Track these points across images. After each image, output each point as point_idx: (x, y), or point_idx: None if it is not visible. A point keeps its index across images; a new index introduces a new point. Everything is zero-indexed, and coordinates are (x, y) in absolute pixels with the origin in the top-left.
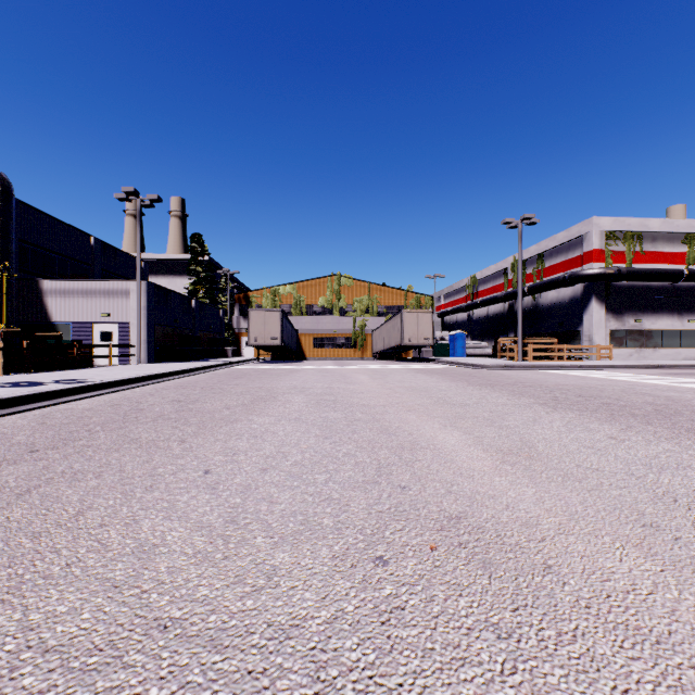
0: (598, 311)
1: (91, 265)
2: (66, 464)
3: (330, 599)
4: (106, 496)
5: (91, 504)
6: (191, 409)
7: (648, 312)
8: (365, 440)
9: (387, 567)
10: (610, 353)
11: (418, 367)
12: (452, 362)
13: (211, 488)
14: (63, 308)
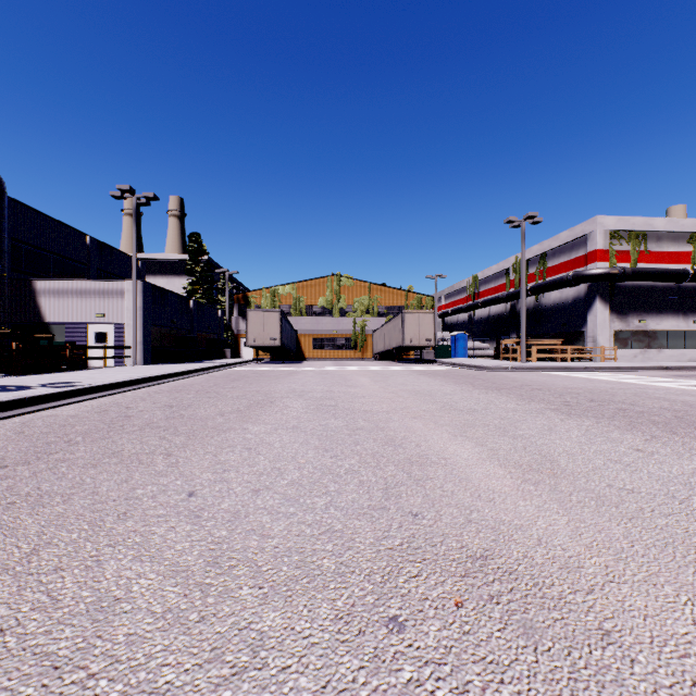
0: (603, 311)
1: (87, 265)
2: (34, 483)
3: (333, 690)
4: (71, 527)
5: (51, 538)
6: (183, 416)
7: (653, 312)
8: (369, 453)
9: (403, 634)
10: (615, 354)
11: (420, 369)
12: (454, 363)
13: (193, 515)
14: (57, 309)
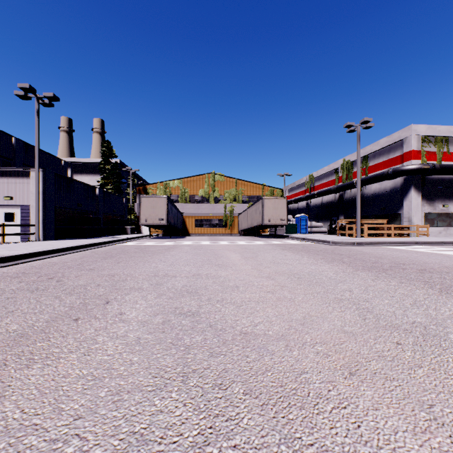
0: (416, 198)
1: (13, 160)
2: None
3: None
4: None
5: None
6: None
7: None
8: None
9: None
10: (427, 231)
11: (279, 243)
12: (304, 238)
13: None
14: None
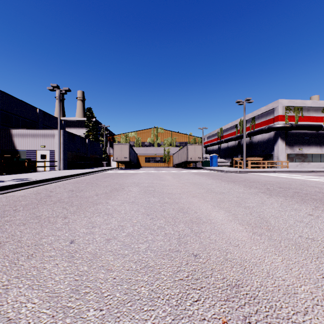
0: (282, 144)
1: (37, 122)
2: None
3: None
4: None
5: None
6: (77, 196)
7: (305, 145)
8: (170, 216)
9: None
10: (287, 165)
11: (195, 172)
12: (211, 169)
13: (70, 256)
14: (22, 143)
